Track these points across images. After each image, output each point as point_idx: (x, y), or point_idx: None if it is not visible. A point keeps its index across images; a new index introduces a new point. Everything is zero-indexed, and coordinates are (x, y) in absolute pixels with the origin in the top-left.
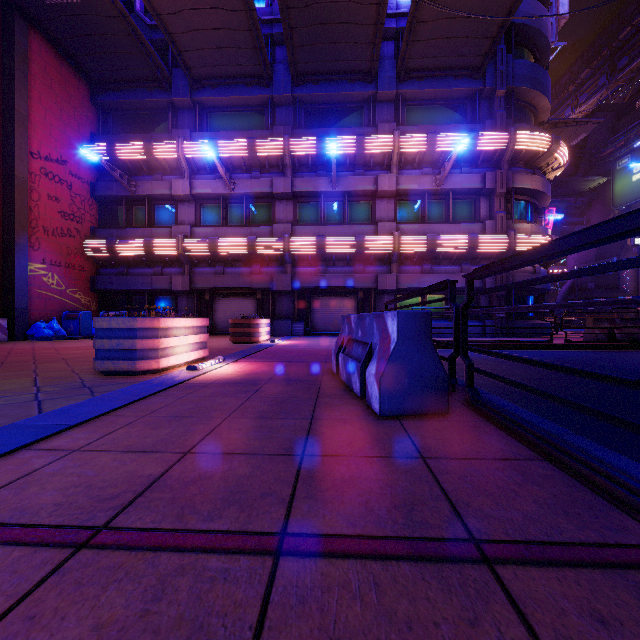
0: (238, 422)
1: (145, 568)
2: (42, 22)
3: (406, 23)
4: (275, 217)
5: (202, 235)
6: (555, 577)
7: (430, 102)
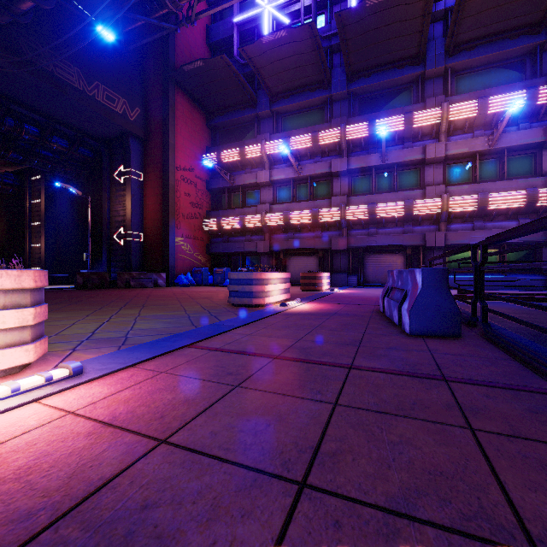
0: (321, 331)
1: (300, 365)
2: (182, 83)
3: (454, 6)
4: (333, 191)
5: (278, 210)
6: (476, 387)
7: (482, 68)
